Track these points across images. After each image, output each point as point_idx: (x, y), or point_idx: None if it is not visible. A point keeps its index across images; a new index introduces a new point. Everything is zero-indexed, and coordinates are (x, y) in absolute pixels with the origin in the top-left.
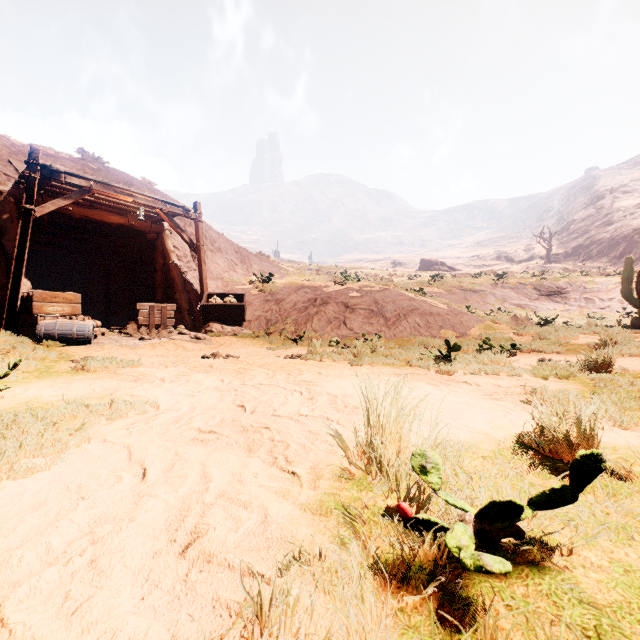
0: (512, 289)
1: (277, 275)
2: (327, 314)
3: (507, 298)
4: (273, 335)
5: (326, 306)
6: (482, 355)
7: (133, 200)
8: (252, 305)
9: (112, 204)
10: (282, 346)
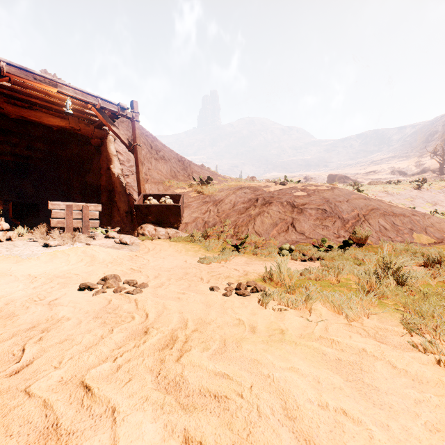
0: (439, 192)
1: (215, 181)
2: (271, 215)
3: (436, 201)
4: (210, 239)
5: (269, 206)
6: None
7: (58, 90)
8: (190, 207)
9: (49, 105)
10: (220, 257)
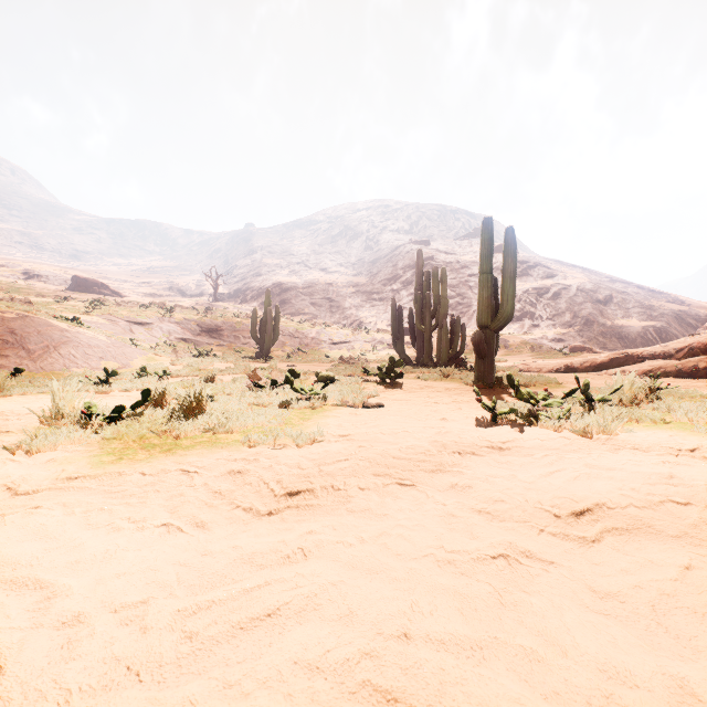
0: (179, 324)
1: None
2: None
3: (174, 332)
4: None
5: None
6: (137, 379)
7: None
8: None
9: None
10: None
